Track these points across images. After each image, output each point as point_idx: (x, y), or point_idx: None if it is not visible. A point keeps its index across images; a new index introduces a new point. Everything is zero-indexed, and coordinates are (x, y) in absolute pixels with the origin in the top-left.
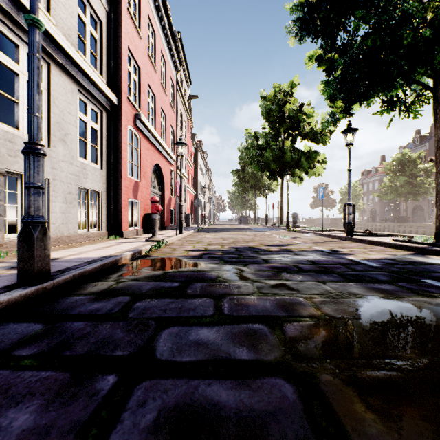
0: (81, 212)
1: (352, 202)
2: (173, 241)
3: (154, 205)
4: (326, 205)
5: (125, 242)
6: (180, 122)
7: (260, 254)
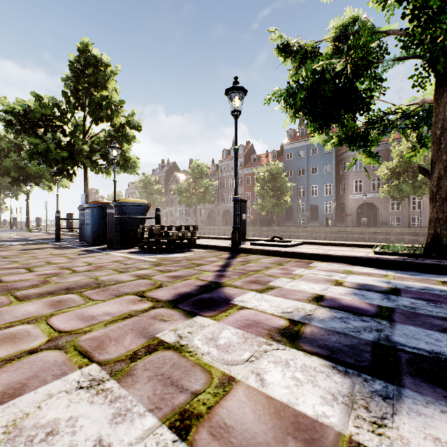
0: None
1: None
2: None
3: None
4: None
5: None
6: None
7: None
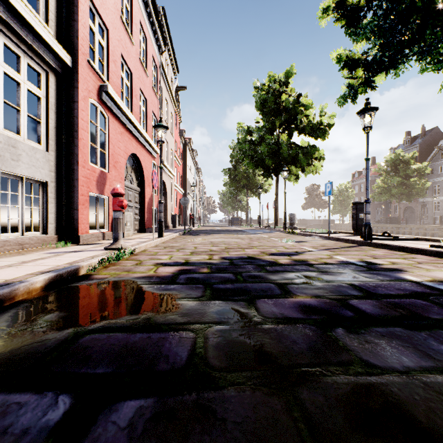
0: (9, 208)
1: (344, 203)
2: (147, 248)
3: (116, 199)
4: (318, 206)
5: (72, 251)
6: (165, 113)
7: (269, 272)
